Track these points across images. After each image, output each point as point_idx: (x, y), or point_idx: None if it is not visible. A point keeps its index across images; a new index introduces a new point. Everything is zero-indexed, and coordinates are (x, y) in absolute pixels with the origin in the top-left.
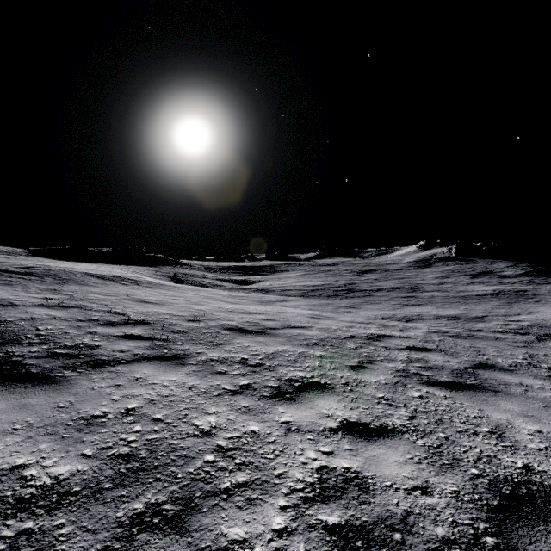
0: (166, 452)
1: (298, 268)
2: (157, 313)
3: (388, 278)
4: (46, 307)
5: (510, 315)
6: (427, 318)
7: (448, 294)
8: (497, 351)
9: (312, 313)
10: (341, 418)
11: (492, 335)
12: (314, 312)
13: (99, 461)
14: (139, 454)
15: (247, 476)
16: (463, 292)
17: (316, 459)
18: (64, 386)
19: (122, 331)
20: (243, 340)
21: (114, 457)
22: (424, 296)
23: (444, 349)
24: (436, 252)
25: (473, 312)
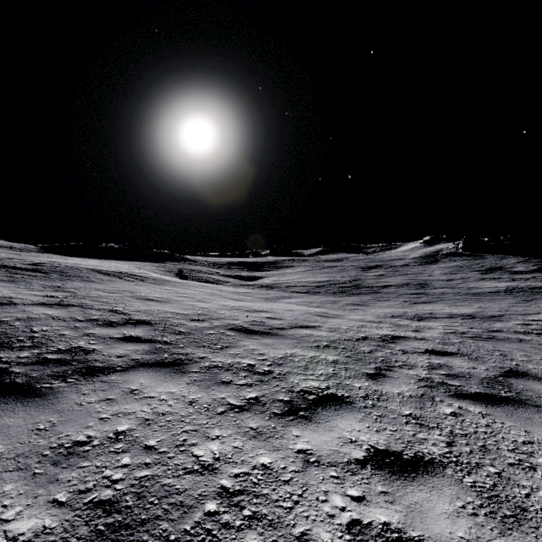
0: (158, 498)
1: (302, 263)
2: (159, 312)
3: (394, 274)
4: (46, 306)
5: (529, 314)
6: (440, 317)
7: (458, 290)
8: (525, 356)
9: (319, 311)
10: (367, 445)
11: (514, 336)
12: (321, 310)
13: (73, 513)
14: (123, 500)
15: (259, 538)
16: (474, 289)
17: (344, 508)
18: (48, 401)
19: (121, 333)
20: (249, 342)
21: (93, 506)
22: (433, 293)
23: (467, 353)
24: (443, 248)
25: (489, 311)
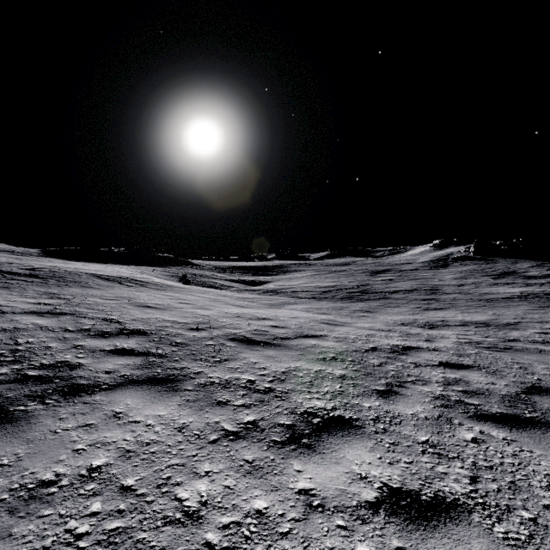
0: None
1: (308, 268)
2: (157, 320)
3: (404, 279)
4: (36, 315)
5: (546, 322)
6: (453, 325)
7: (471, 296)
8: (546, 369)
9: (325, 318)
10: (379, 482)
11: (533, 346)
12: (328, 317)
13: None
14: None
15: None
16: (487, 294)
17: None
18: (19, 428)
19: (113, 344)
20: (250, 354)
21: None
22: (445, 299)
23: (484, 366)
24: (453, 251)
25: (504, 318)
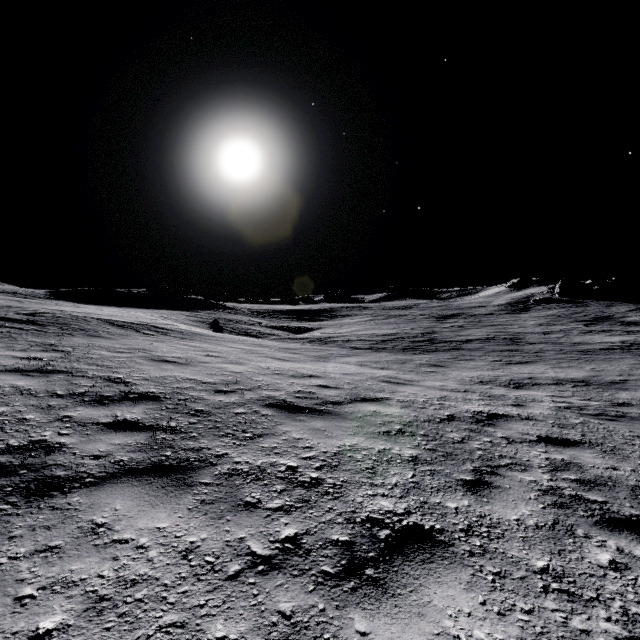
0: None
1: (363, 312)
2: (175, 380)
3: (477, 325)
4: (20, 373)
5: None
6: (544, 384)
7: (561, 347)
8: None
9: (385, 375)
10: None
11: None
12: (389, 373)
13: None
14: None
15: None
16: (581, 344)
17: None
18: None
19: (112, 415)
20: (291, 427)
21: None
22: (529, 350)
23: (597, 442)
24: (534, 292)
25: (606, 375)
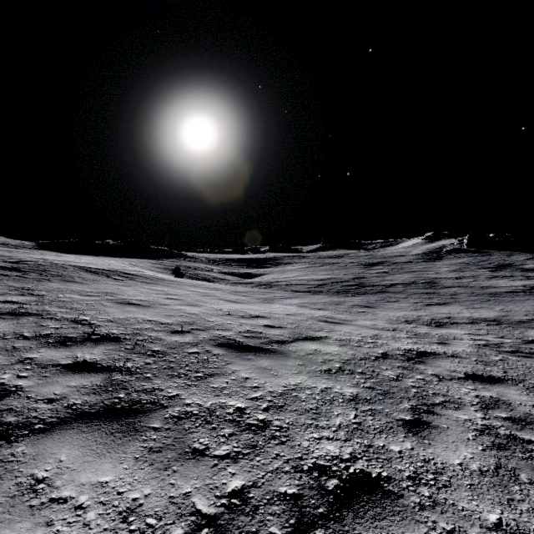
0: None
1: (302, 260)
2: (136, 321)
3: (399, 271)
4: None
5: None
6: (461, 323)
7: (472, 290)
8: None
9: (323, 315)
10: None
11: None
12: (326, 314)
13: None
14: None
15: None
16: (489, 288)
17: None
18: None
19: (73, 356)
20: (240, 366)
21: None
22: (445, 293)
23: (519, 379)
24: (446, 244)
25: (514, 315)
